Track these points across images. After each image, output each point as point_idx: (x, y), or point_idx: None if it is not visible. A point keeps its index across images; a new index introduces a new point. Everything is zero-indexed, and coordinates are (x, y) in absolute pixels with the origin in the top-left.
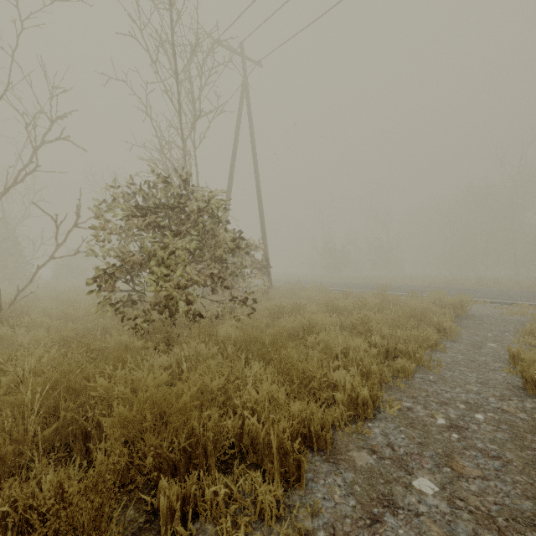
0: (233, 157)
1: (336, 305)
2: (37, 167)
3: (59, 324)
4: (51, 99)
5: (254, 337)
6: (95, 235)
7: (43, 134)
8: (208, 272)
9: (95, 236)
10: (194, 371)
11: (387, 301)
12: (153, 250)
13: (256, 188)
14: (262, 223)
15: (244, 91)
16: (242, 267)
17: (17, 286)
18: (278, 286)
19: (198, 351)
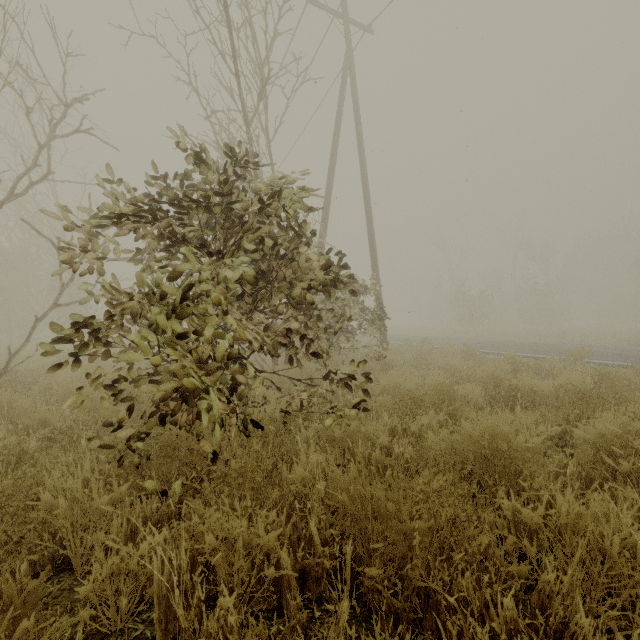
0: (331, 162)
1: (512, 387)
2: (48, 174)
3: (39, 414)
4: (64, 72)
5: (368, 460)
6: (67, 259)
7: (54, 124)
8: (284, 328)
9: (68, 261)
10: (206, 618)
11: (609, 380)
12: (158, 284)
13: (365, 207)
14: (373, 255)
15: (348, 68)
16: (344, 319)
17: (8, 347)
18: (395, 345)
19: (230, 537)
